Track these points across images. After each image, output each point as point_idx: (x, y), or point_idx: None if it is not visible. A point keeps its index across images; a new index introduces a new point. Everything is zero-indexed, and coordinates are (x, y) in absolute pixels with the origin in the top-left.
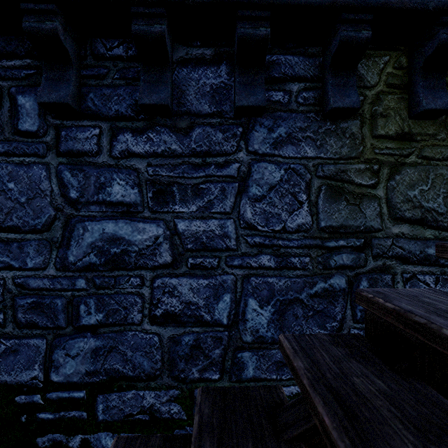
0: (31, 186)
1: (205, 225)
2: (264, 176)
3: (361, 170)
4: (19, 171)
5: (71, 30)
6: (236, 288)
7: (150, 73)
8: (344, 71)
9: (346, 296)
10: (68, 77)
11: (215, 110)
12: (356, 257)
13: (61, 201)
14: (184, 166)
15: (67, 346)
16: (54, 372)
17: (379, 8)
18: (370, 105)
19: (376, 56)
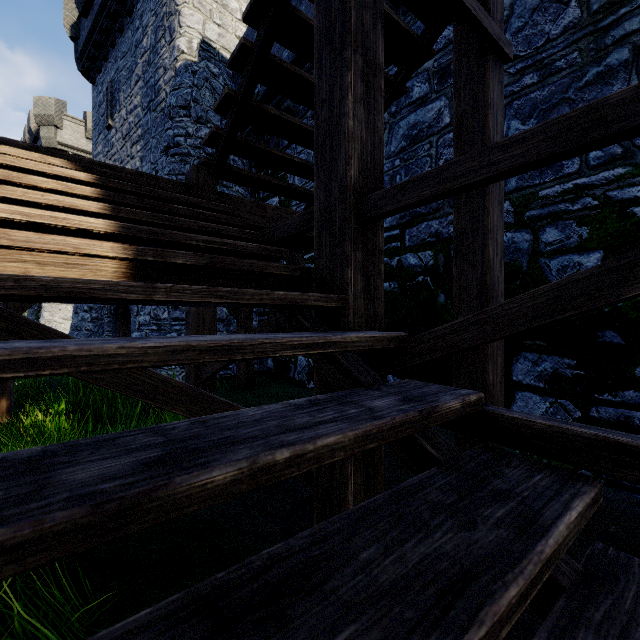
0: None
1: None
2: (526, 6)
3: None
4: None
5: (391, 7)
6: None
7: None
8: None
9: (629, 67)
10: None
11: None
12: None
13: (387, 118)
14: None
15: None
16: (385, 221)
17: None
18: None
19: None
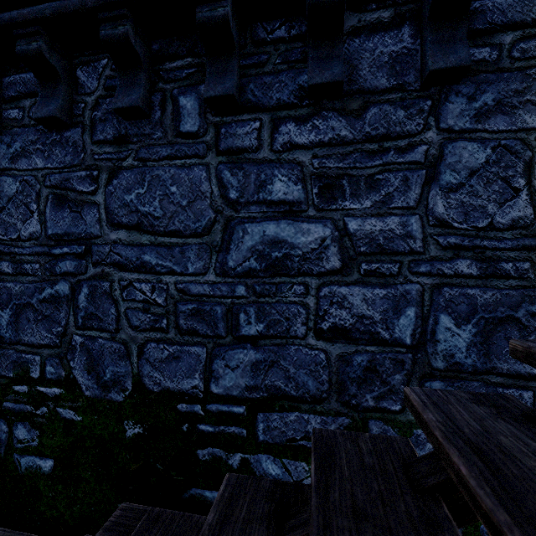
0: (191, 189)
1: (382, 224)
2: (461, 159)
3: None
4: (180, 174)
5: (235, 17)
6: (423, 301)
7: (320, 48)
8: None
9: None
10: (232, 68)
11: (395, 83)
12: None
13: (220, 203)
14: (356, 154)
15: (227, 356)
16: (214, 382)
17: None
18: None
19: None
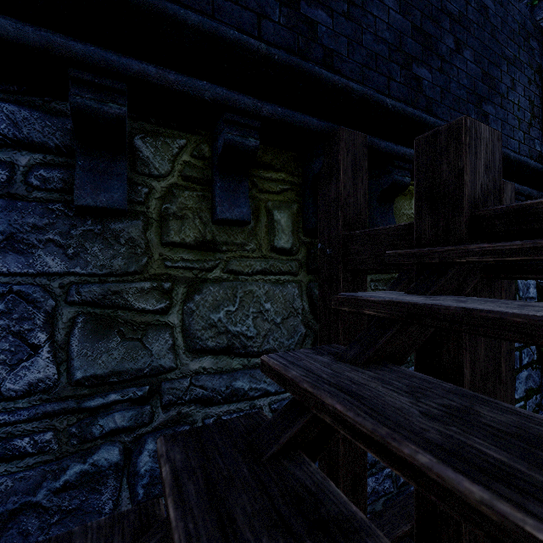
0: None
1: None
2: None
3: (145, 290)
4: None
5: None
6: None
7: None
8: (104, 150)
9: (120, 473)
10: None
11: None
12: (137, 412)
13: None
14: None
15: None
16: None
17: (133, 77)
18: (159, 201)
19: (168, 136)
